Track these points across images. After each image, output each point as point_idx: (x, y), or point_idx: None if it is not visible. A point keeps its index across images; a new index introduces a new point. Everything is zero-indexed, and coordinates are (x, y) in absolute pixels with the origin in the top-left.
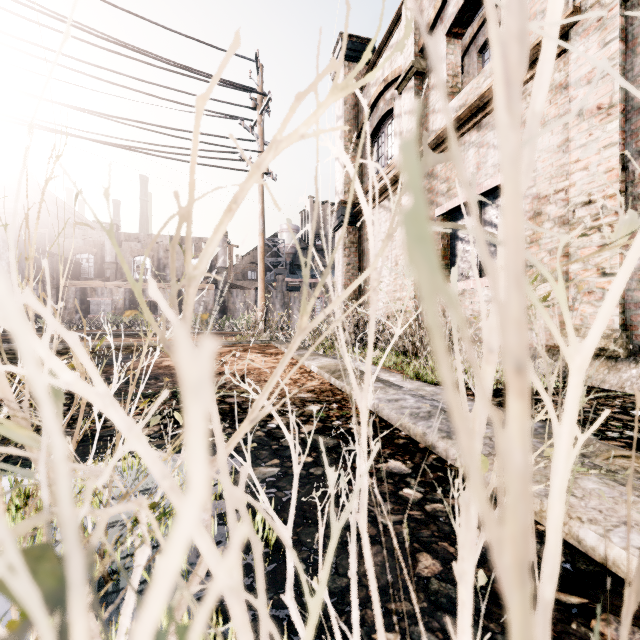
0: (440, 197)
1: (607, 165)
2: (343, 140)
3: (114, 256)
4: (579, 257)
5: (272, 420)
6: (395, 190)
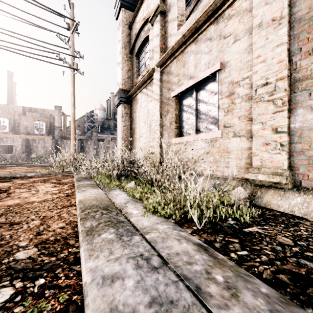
0: (174, 85)
1: (279, 58)
2: (121, 53)
3: None
4: (259, 120)
5: None
6: (149, 82)
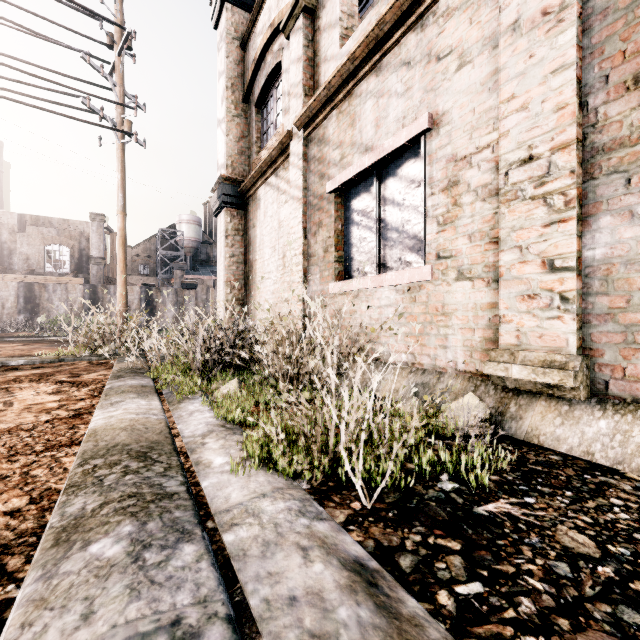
0: (332, 168)
1: (558, 99)
2: (225, 101)
3: None
4: (514, 243)
5: None
6: (283, 162)
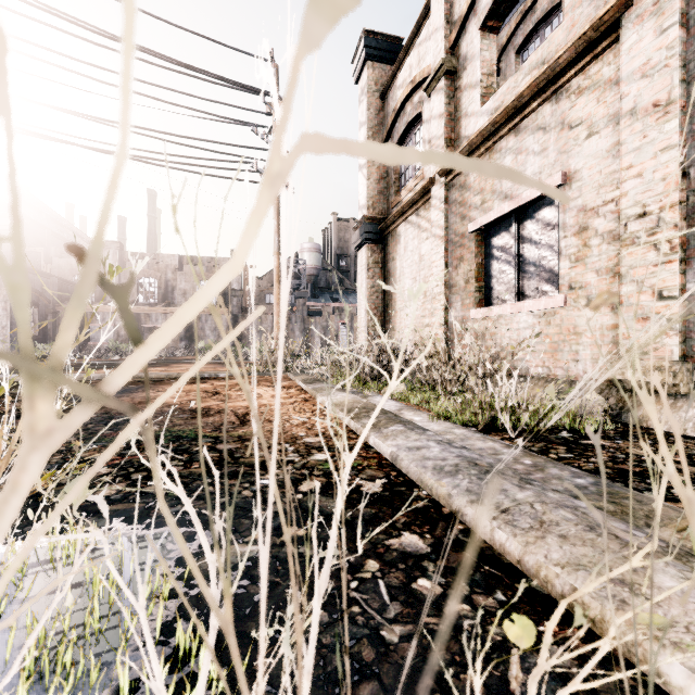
0: (473, 211)
1: (665, 171)
2: None
3: (117, 277)
4: (632, 278)
5: (266, 474)
6: (424, 204)
